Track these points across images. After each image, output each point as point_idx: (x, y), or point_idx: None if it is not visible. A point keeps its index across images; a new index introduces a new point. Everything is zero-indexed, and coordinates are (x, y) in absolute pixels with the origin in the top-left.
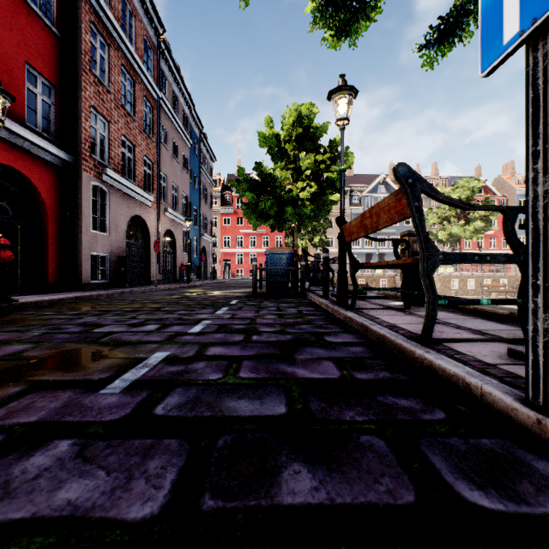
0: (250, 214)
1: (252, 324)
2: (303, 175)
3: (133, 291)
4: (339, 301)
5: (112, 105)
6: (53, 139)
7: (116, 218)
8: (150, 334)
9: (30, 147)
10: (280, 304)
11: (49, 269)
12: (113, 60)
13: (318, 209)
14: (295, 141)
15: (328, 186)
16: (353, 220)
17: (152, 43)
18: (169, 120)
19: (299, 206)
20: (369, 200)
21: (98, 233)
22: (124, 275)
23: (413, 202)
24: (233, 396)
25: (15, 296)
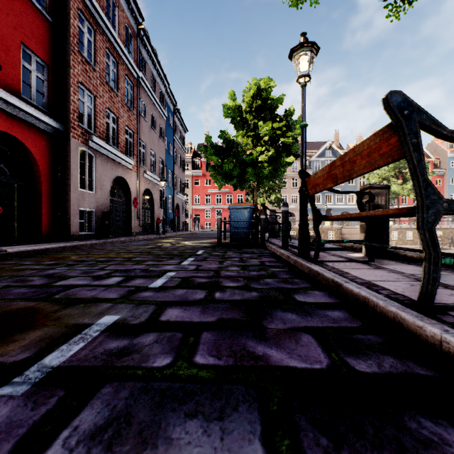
0: (216, 175)
1: (216, 277)
2: (261, 141)
3: (114, 241)
4: (300, 253)
5: (98, 82)
6: (46, 110)
7: (101, 178)
8: (109, 288)
9: (25, 116)
10: (243, 255)
11: (42, 222)
12: (99, 43)
13: (275, 170)
14: (255, 111)
15: (284, 150)
16: (319, 170)
17: (133, 30)
18: (147, 96)
19: (258, 167)
20: (317, 163)
21: (85, 191)
22: (108, 228)
23: (409, 139)
24: (180, 410)
25: (9, 246)
